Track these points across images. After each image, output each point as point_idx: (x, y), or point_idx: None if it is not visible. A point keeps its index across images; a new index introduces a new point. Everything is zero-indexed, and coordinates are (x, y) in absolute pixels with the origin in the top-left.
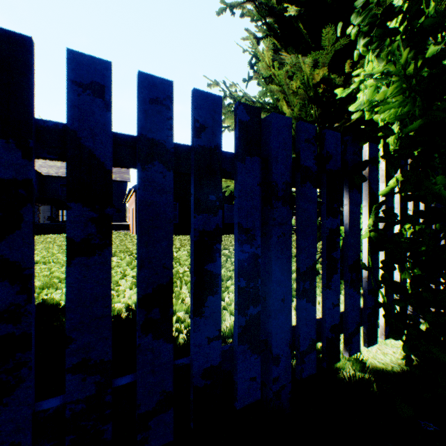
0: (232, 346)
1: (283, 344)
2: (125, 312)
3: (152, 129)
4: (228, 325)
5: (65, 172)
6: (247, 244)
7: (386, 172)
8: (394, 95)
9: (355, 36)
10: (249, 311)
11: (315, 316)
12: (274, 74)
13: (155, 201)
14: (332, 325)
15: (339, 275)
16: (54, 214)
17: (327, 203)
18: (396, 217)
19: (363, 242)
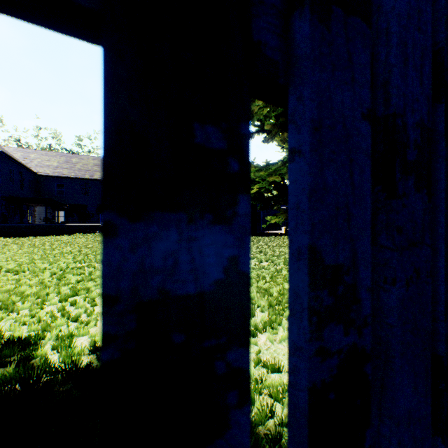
0: None
1: None
2: (88, 355)
3: None
4: None
5: (61, 172)
6: (336, 324)
7: None
8: None
9: None
10: None
11: None
12: None
13: None
14: None
15: None
16: (50, 215)
17: None
18: None
19: None
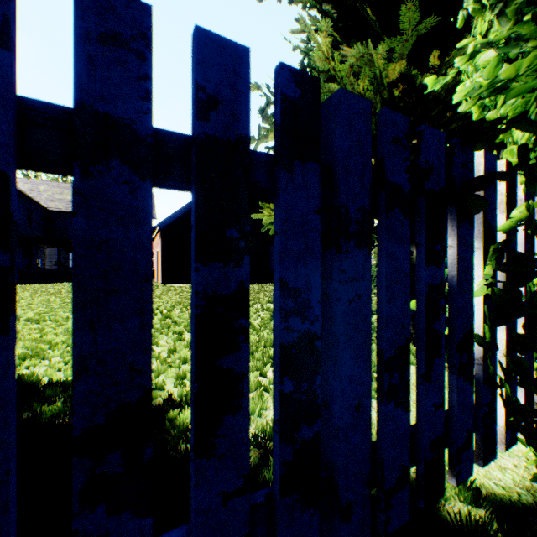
0: (270, 494)
1: (358, 483)
2: None
3: (107, 96)
4: (270, 417)
5: None
6: (297, 317)
7: (507, 197)
8: (536, 68)
9: (440, 25)
10: (300, 433)
11: (407, 429)
12: (334, 69)
13: (111, 238)
14: (433, 440)
15: (442, 358)
16: (63, 258)
17: (425, 244)
18: (536, 267)
19: (475, 304)
